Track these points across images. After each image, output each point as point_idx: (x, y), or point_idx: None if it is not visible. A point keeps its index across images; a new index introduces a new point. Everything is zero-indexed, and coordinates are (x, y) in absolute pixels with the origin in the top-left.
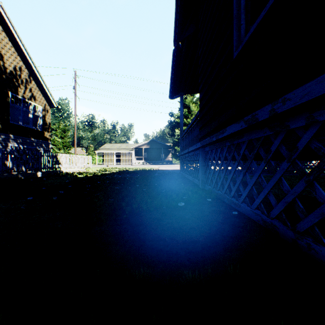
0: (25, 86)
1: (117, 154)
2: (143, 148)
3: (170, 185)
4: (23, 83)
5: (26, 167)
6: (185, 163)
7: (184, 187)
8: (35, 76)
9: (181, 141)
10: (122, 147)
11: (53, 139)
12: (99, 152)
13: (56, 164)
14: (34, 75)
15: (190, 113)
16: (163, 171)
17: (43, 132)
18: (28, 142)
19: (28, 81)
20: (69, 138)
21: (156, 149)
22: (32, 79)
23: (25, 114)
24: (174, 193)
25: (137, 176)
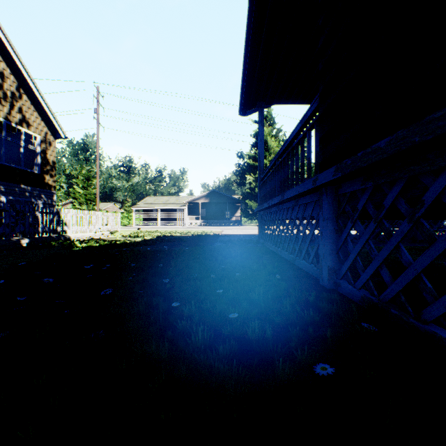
0: (9, 102)
1: (163, 211)
2: (200, 202)
3: (249, 282)
4: (7, 97)
5: (0, 230)
6: (270, 224)
7: (285, 288)
8: (29, 87)
9: (259, 187)
10: (170, 201)
11: (72, 190)
12: (138, 208)
13: (57, 226)
14: (26, 87)
15: (267, 151)
16: (229, 238)
17: (42, 176)
18: (15, 192)
19: (16, 95)
20: (95, 188)
21: (218, 203)
22: (23, 92)
23: (16, 149)
24: (267, 319)
25: (179, 250)
